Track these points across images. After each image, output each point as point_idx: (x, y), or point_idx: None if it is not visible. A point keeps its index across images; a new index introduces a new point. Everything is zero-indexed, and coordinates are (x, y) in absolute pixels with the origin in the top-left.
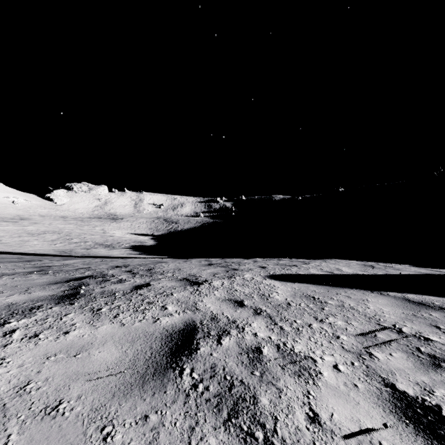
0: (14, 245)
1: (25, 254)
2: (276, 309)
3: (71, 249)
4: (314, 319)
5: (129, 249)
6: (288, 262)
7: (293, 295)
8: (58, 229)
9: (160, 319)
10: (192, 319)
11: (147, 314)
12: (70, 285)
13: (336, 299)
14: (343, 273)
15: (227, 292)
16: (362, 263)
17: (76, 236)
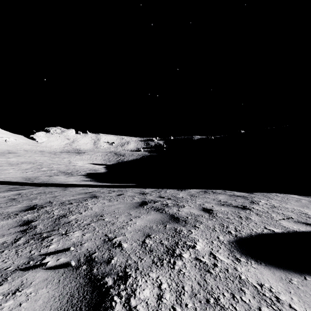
0: None
1: None
2: None
3: (37, 176)
4: None
5: (84, 176)
6: (229, 198)
7: None
8: (34, 160)
9: None
10: None
11: None
12: None
13: None
14: None
15: None
16: (310, 199)
17: (46, 166)
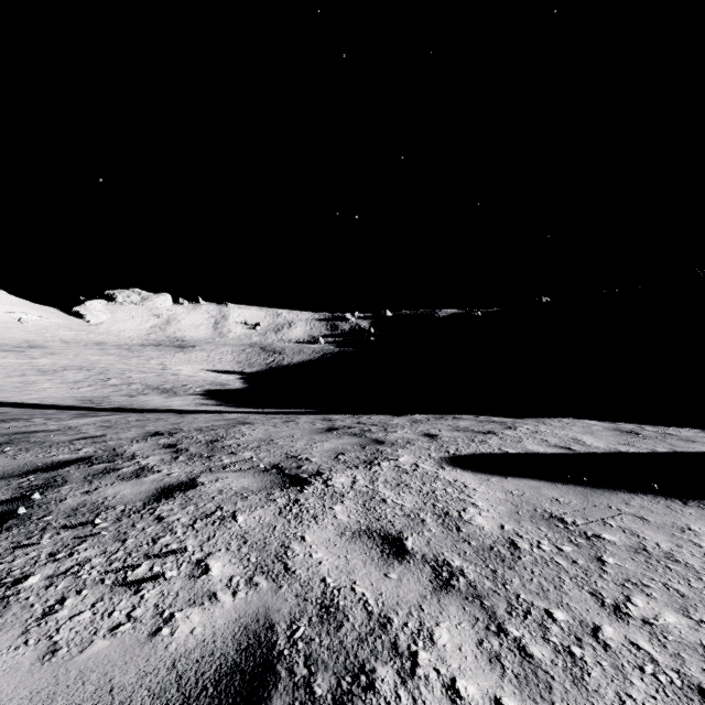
0: (9, 390)
1: (19, 406)
2: (487, 566)
3: (105, 396)
4: (597, 604)
5: (201, 396)
6: (476, 424)
7: (513, 513)
8: (89, 362)
9: (174, 619)
10: (266, 616)
11: (146, 597)
12: (22, 485)
13: (618, 526)
14: (591, 450)
15: (364, 507)
16: (612, 425)
17: (117, 375)
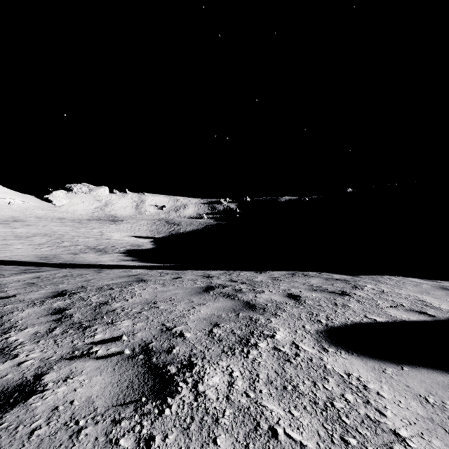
0: None
1: None
2: None
3: (57, 254)
4: None
5: (123, 254)
6: (325, 282)
7: None
8: (51, 231)
9: None
10: None
11: None
12: None
13: None
14: (448, 316)
15: None
16: (435, 283)
17: (68, 239)
